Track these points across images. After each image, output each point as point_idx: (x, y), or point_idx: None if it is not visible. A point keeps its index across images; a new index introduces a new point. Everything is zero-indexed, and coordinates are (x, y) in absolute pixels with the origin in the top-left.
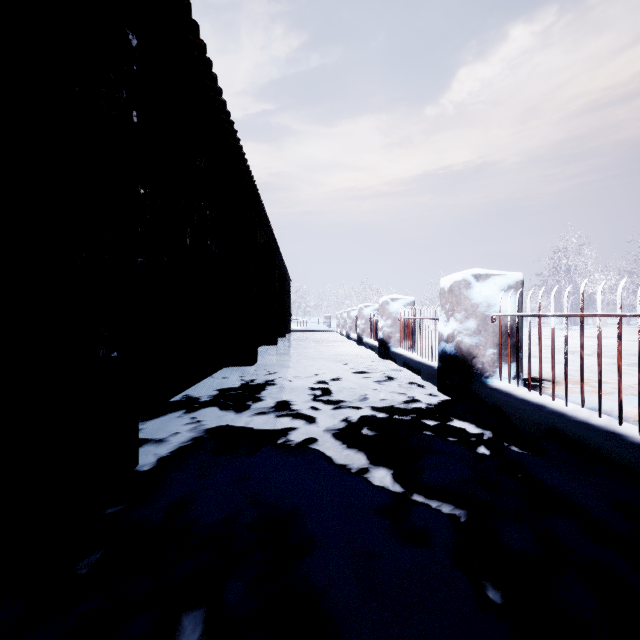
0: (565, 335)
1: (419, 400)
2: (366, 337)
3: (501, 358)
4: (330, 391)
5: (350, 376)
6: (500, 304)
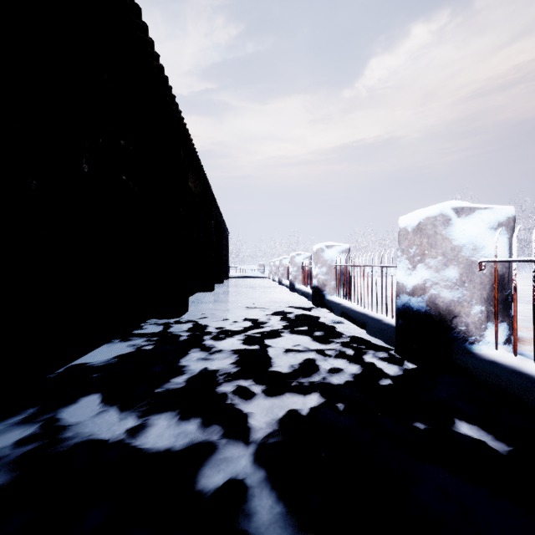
0: None
1: (381, 372)
2: (298, 284)
3: (497, 319)
4: (265, 356)
5: (287, 330)
6: (496, 246)
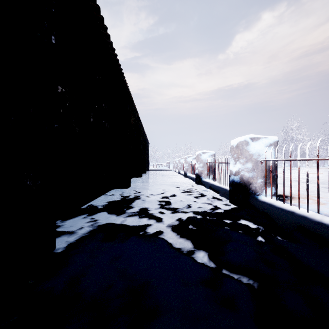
0: (307, 171)
1: (219, 208)
2: (188, 173)
3: (266, 184)
4: (170, 202)
5: (181, 194)
6: (266, 154)
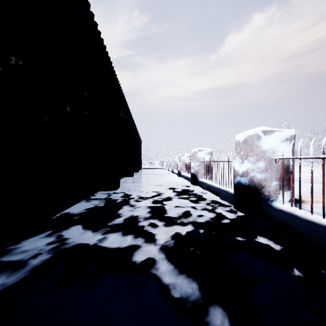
0: None
1: (225, 216)
2: (183, 172)
3: (283, 188)
4: (164, 209)
5: (176, 197)
6: (283, 150)
